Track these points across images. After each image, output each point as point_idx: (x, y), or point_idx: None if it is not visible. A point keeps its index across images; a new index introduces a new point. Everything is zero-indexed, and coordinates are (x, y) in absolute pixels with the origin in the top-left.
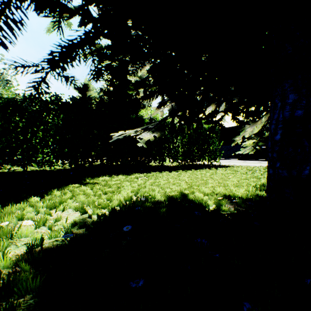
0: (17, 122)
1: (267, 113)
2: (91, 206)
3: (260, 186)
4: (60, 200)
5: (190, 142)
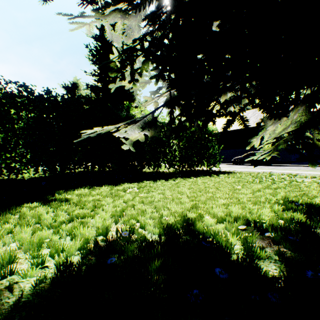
0: None
1: (297, 105)
2: (29, 254)
3: (284, 202)
4: None
5: (188, 145)
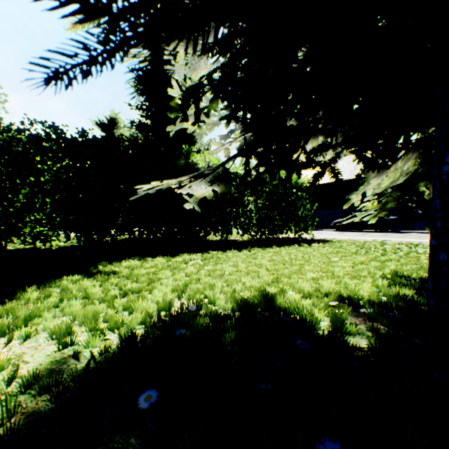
0: None
1: (407, 152)
2: (86, 326)
3: (392, 276)
4: (28, 314)
5: (268, 204)
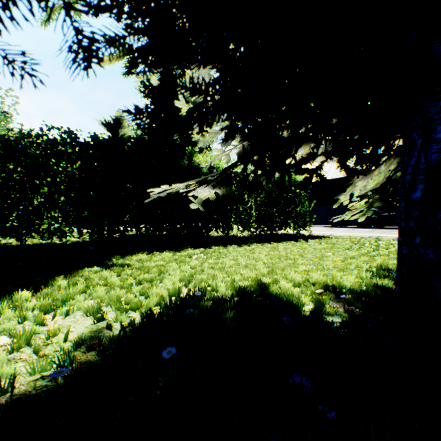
0: (10, 171)
1: (388, 158)
2: (113, 306)
3: (377, 269)
4: (63, 297)
5: (268, 201)
